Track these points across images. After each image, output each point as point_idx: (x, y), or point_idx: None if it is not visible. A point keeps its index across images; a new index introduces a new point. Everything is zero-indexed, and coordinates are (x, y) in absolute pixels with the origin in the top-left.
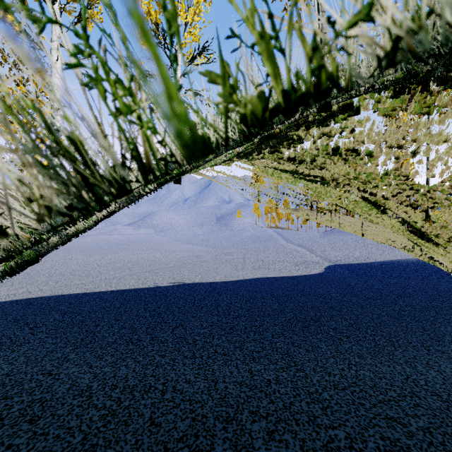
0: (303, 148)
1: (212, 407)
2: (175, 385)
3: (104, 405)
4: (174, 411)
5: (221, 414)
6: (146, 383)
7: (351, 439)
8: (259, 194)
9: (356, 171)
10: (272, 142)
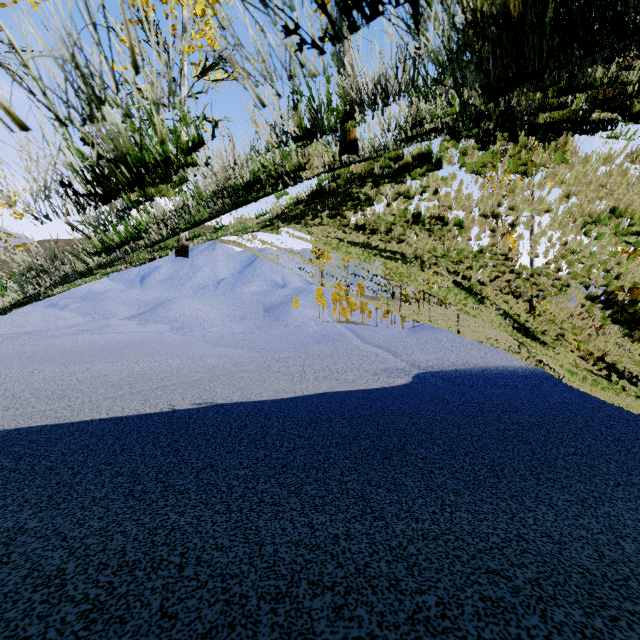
0: (374, 213)
1: (256, 581)
2: (200, 554)
3: (87, 596)
4: (197, 593)
5: (268, 591)
6: (155, 555)
7: (444, 605)
8: (323, 275)
9: (444, 247)
10: (331, 202)
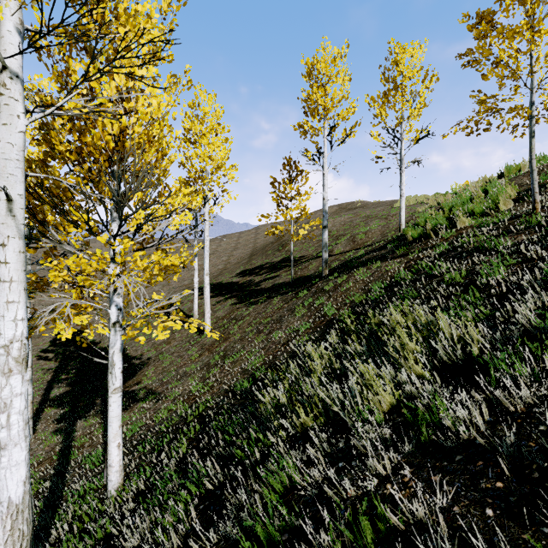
0: None
1: None
2: None
3: None
4: None
5: None
6: None
7: None
8: None
9: None
10: None
